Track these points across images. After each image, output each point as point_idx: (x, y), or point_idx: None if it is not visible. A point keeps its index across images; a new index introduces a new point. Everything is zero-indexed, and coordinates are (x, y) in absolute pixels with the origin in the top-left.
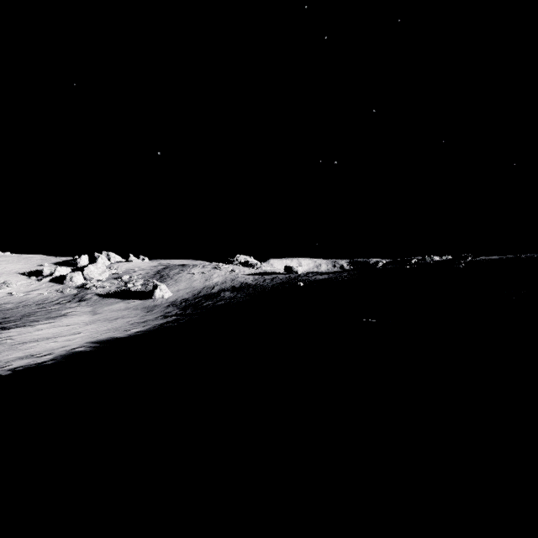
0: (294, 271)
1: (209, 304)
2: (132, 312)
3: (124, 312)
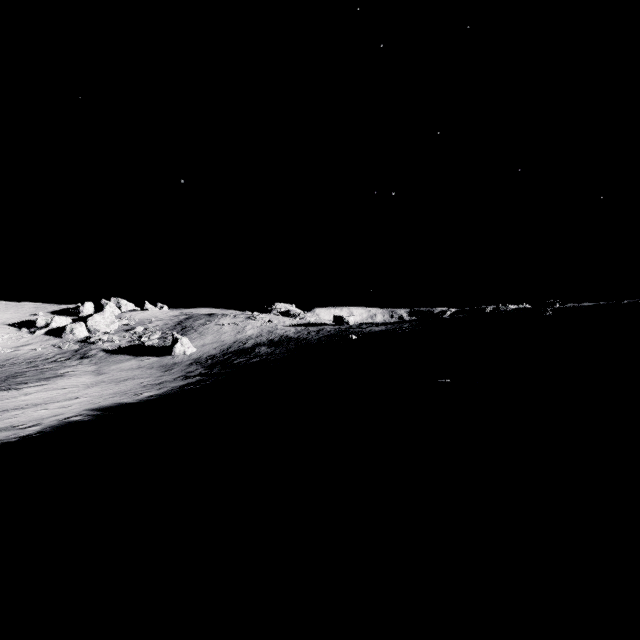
0: (345, 322)
1: (241, 362)
2: (146, 371)
3: (136, 371)
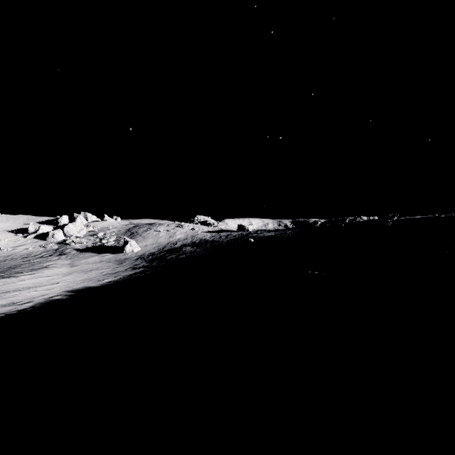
0: (246, 229)
1: (172, 257)
2: (105, 264)
3: (99, 264)
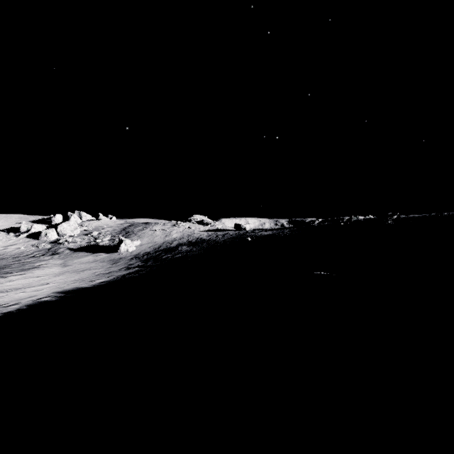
0: (243, 228)
1: (168, 257)
2: (99, 264)
3: (92, 264)
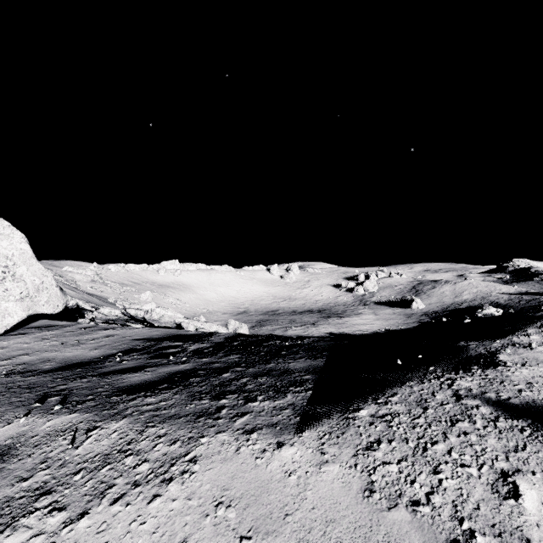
0: None
1: None
2: (397, 316)
3: (393, 316)
